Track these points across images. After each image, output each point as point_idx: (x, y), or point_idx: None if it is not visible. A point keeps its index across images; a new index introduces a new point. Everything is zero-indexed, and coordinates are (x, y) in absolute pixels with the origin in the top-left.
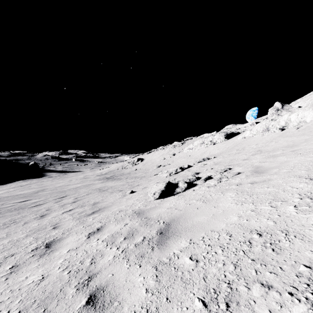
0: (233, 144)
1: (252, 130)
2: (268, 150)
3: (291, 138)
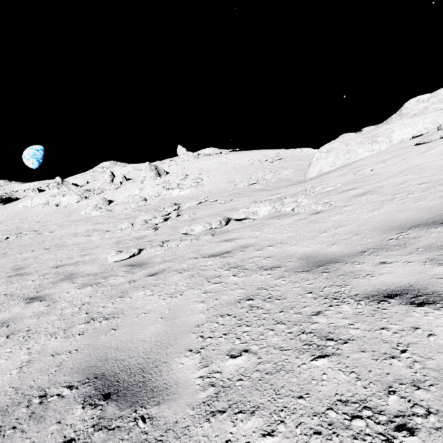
0: (13, 212)
1: (34, 201)
2: (44, 222)
3: (59, 214)
